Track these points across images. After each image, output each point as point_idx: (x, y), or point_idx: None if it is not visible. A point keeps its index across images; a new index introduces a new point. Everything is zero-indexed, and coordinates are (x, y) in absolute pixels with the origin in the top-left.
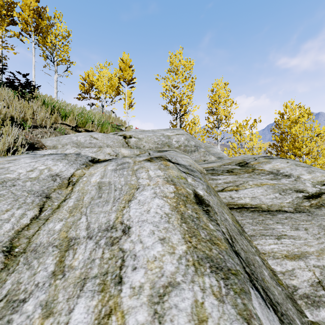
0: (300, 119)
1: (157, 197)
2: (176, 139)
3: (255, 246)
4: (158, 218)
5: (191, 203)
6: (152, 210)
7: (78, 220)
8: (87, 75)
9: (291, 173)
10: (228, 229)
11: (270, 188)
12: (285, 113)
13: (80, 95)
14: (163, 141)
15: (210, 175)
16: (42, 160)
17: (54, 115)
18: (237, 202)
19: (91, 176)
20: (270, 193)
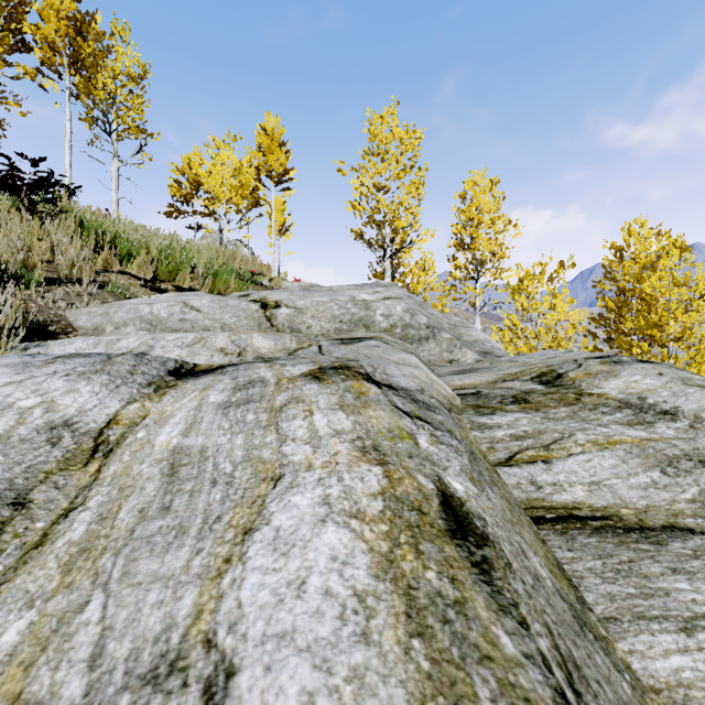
0: (664, 260)
1: (331, 518)
2: (384, 311)
3: (625, 659)
4: (332, 619)
5: (433, 538)
6: (314, 582)
7: (77, 612)
8: (186, 163)
9: (676, 406)
10: (551, 627)
11: (635, 453)
12: (627, 247)
13: (173, 206)
14: (354, 315)
15: (472, 413)
16: (38, 378)
17: (102, 254)
18: (554, 501)
19: (159, 427)
20: (638, 469)
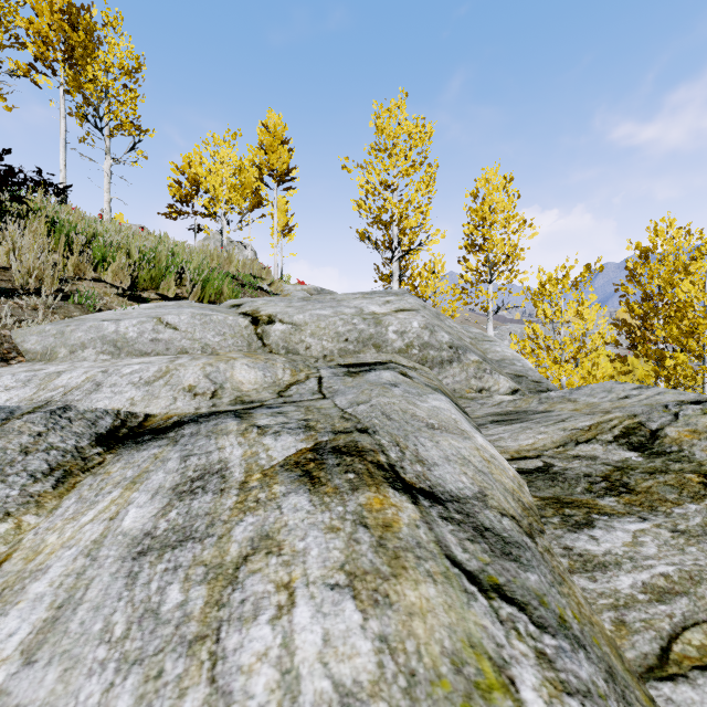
0: (700, 262)
1: None
2: (398, 327)
3: None
4: None
5: None
6: None
7: None
8: (186, 162)
9: None
10: None
11: None
12: (654, 248)
13: (173, 207)
14: (362, 332)
15: (559, 522)
16: None
17: (72, 259)
18: None
19: None
20: None
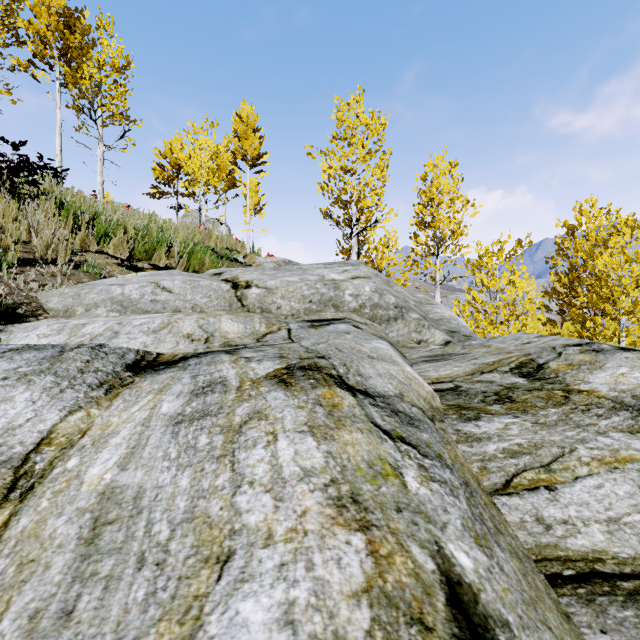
0: (616, 238)
1: None
2: (353, 291)
3: None
4: None
5: None
6: None
7: None
8: (168, 147)
9: None
10: None
11: None
12: (579, 225)
13: (156, 188)
14: (324, 295)
15: (456, 417)
16: None
17: (79, 234)
18: (569, 548)
19: (95, 451)
20: None
